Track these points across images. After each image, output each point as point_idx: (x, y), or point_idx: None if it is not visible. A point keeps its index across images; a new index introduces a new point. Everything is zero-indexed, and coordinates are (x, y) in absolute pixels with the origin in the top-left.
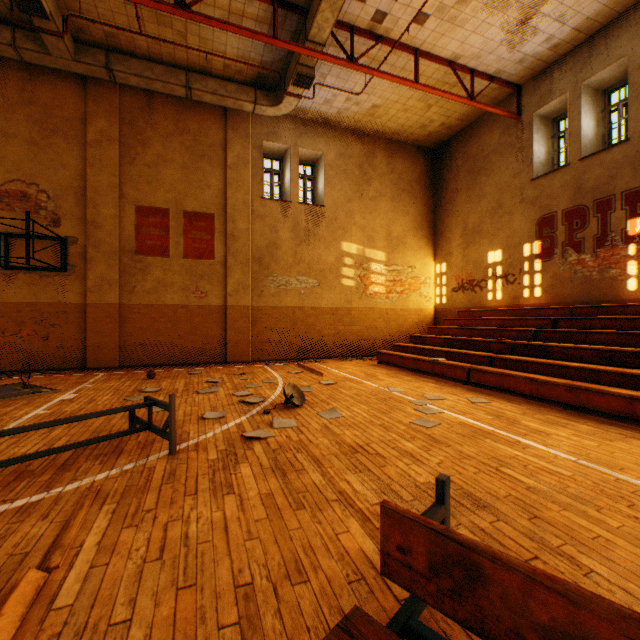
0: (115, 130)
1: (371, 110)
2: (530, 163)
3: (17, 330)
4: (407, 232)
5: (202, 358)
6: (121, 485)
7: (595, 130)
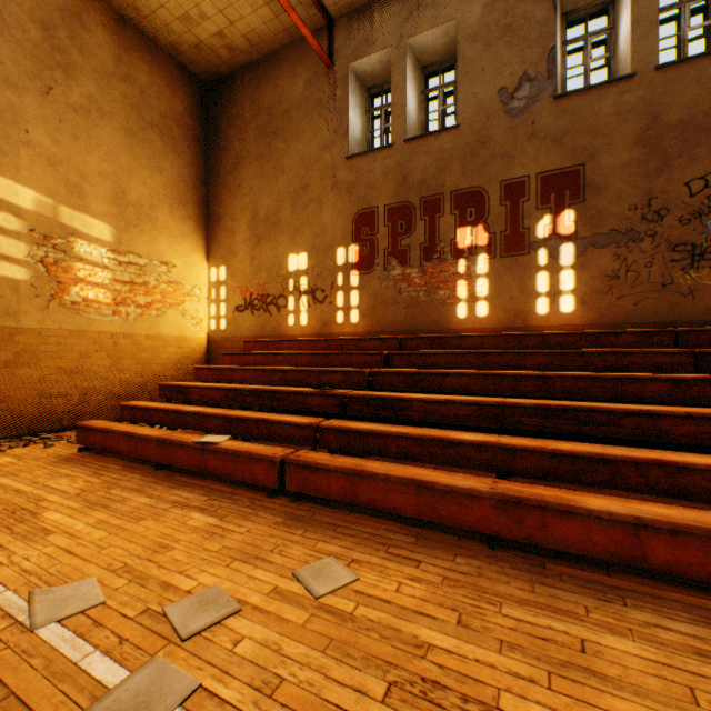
0: None
1: None
2: (346, 134)
3: None
4: (160, 201)
5: None
6: None
7: (417, 113)
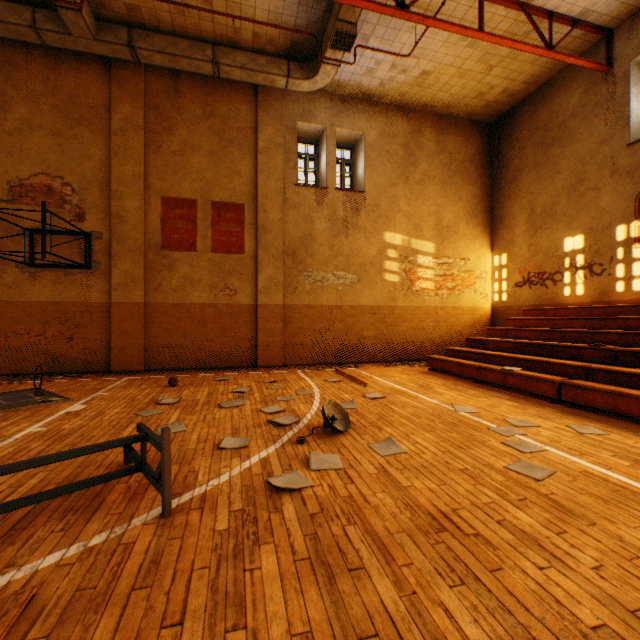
0: (140, 116)
1: (419, 78)
2: (626, 124)
3: (42, 331)
4: (459, 219)
5: (231, 362)
6: (70, 586)
7: None
